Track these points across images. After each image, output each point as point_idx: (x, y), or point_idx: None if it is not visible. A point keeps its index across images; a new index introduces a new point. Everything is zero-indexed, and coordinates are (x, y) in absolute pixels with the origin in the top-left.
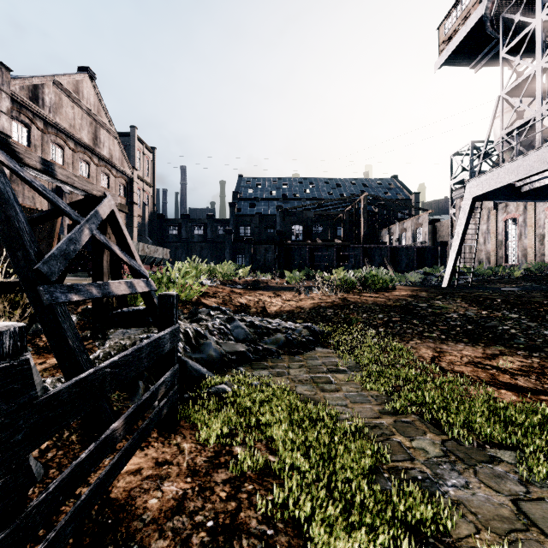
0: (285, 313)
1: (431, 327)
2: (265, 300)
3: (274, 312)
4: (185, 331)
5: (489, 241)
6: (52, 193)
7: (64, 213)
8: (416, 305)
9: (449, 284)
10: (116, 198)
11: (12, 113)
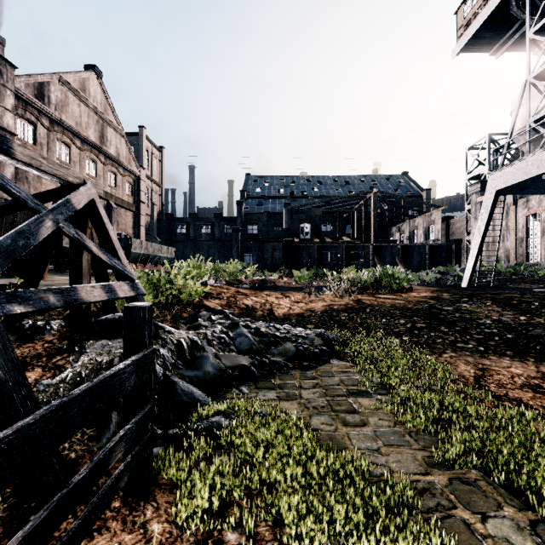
0: (294, 317)
1: (463, 336)
2: (272, 301)
3: (282, 315)
4: (178, 342)
5: (508, 238)
6: (0, 173)
7: (17, 199)
8: (440, 308)
9: (469, 284)
10: (100, 187)
11: (17, 111)
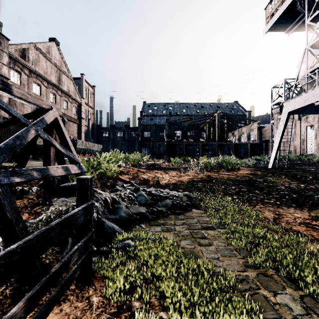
0: (171, 185)
1: (268, 195)
2: (158, 176)
3: (164, 184)
4: (105, 199)
5: (295, 139)
6: (6, 103)
7: (15, 118)
8: (255, 180)
9: (273, 166)
10: (60, 110)
11: (10, 65)
